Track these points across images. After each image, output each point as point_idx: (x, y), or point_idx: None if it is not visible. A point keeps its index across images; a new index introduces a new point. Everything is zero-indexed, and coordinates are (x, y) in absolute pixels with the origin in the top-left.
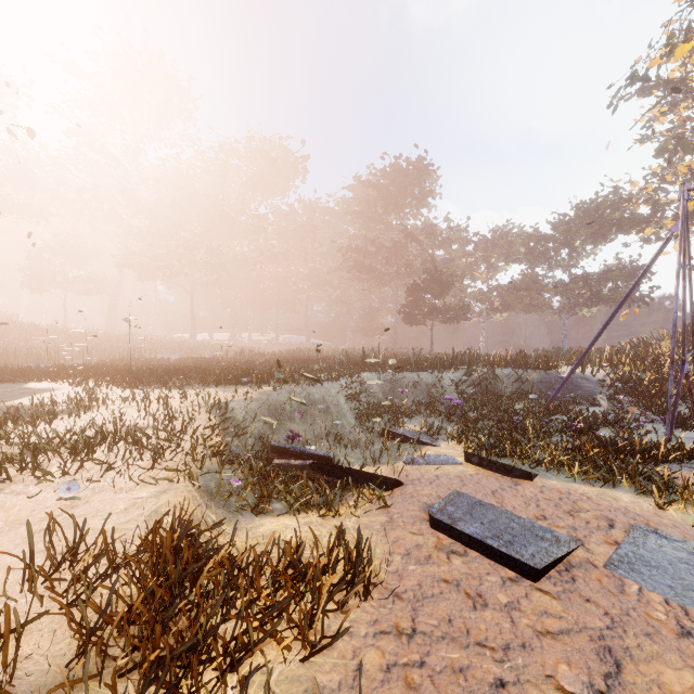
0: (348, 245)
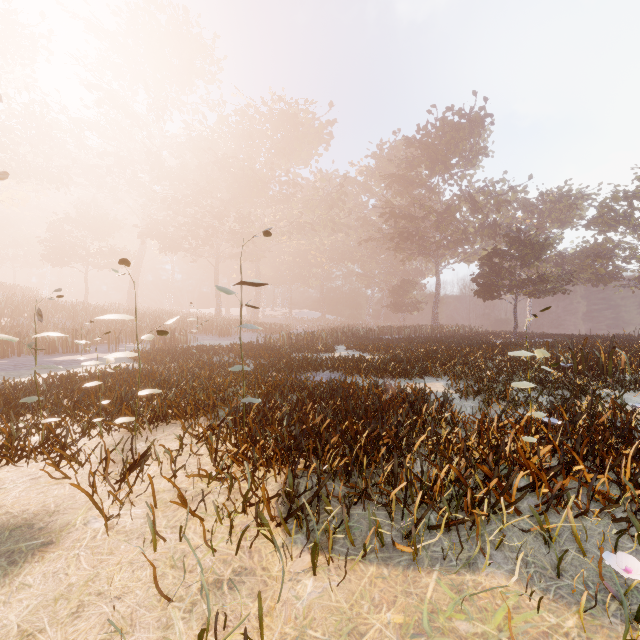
0: (392, 210)
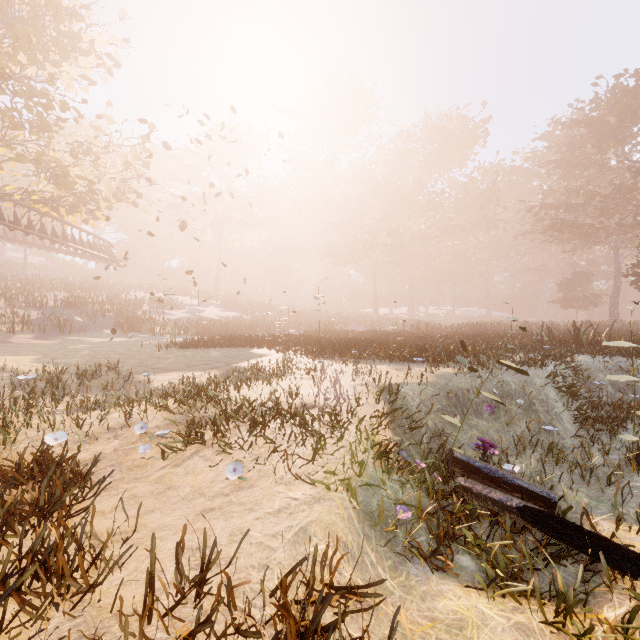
0: (542, 202)
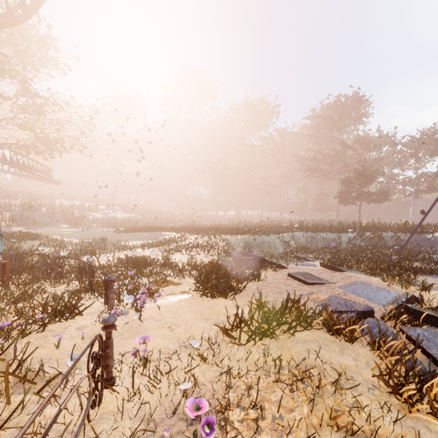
0: (304, 156)
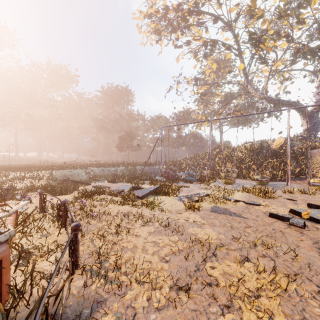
0: (96, 118)
